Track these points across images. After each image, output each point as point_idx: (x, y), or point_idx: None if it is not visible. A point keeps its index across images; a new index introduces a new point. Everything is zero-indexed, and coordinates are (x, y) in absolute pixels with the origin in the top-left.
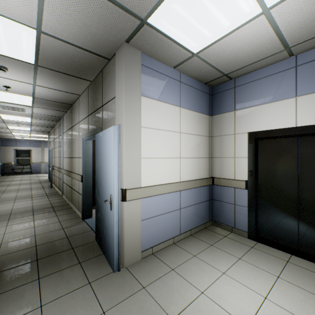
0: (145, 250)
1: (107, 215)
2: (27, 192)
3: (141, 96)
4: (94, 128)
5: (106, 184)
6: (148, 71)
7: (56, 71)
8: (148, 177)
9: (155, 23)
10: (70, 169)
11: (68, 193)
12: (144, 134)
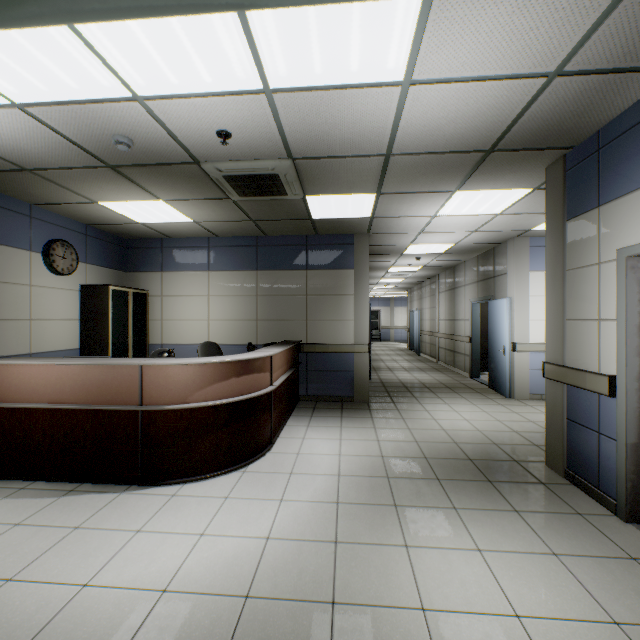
0: (534, 394)
1: (499, 362)
2: (398, 357)
3: (530, 271)
4: (484, 294)
5: (499, 339)
6: (536, 249)
7: (454, 253)
8: (536, 336)
9: (538, 229)
10: (451, 332)
11: (447, 358)
12: (532, 301)
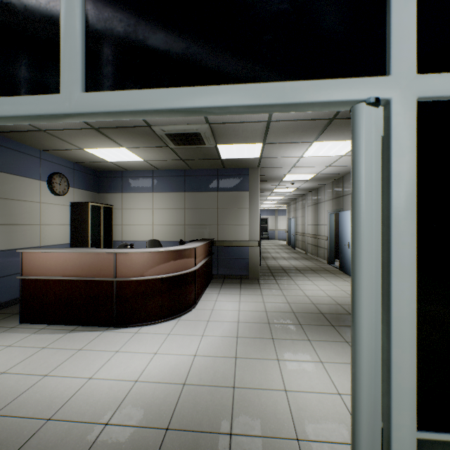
0: None
1: (346, 253)
2: (280, 250)
3: None
4: (337, 207)
5: (346, 237)
6: None
7: (316, 180)
8: None
9: None
10: (315, 233)
11: (312, 251)
12: None
